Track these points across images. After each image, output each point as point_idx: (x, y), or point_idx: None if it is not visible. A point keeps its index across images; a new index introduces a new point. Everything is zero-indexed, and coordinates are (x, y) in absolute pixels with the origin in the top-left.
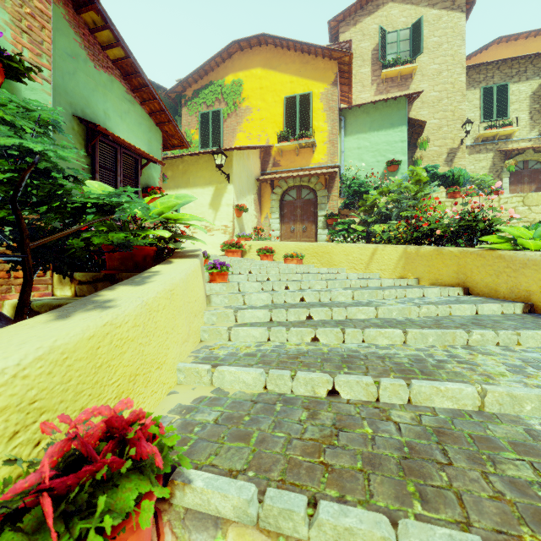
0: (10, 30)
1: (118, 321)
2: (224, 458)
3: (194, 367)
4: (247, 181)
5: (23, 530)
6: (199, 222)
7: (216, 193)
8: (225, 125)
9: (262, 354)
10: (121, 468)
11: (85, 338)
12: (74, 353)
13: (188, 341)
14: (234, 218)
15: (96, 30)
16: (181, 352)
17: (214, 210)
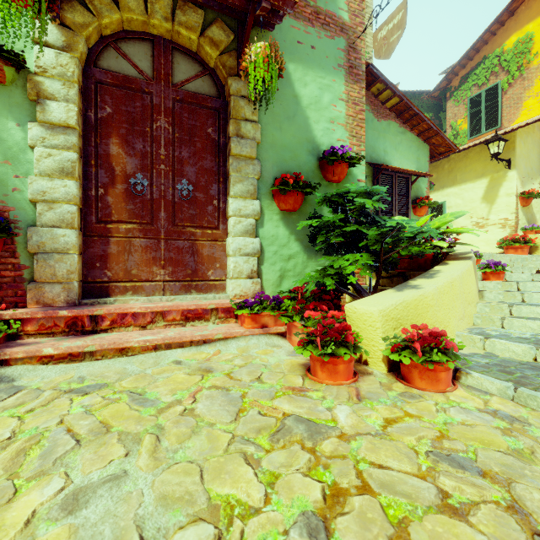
0: (348, 140)
1: (425, 295)
2: (492, 374)
3: (469, 335)
4: (539, 158)
5: (409, 351)
6: (468, 219)
7: (491, 185)
8: (504, 99)
9: (536, 340)
10: (440, 345)
11: (413, 300)
12: (410, 305)
13: (463, 320)
14: (517, 208)
15: (379, 94)
16: (458, 325)
17: (487, 203)
